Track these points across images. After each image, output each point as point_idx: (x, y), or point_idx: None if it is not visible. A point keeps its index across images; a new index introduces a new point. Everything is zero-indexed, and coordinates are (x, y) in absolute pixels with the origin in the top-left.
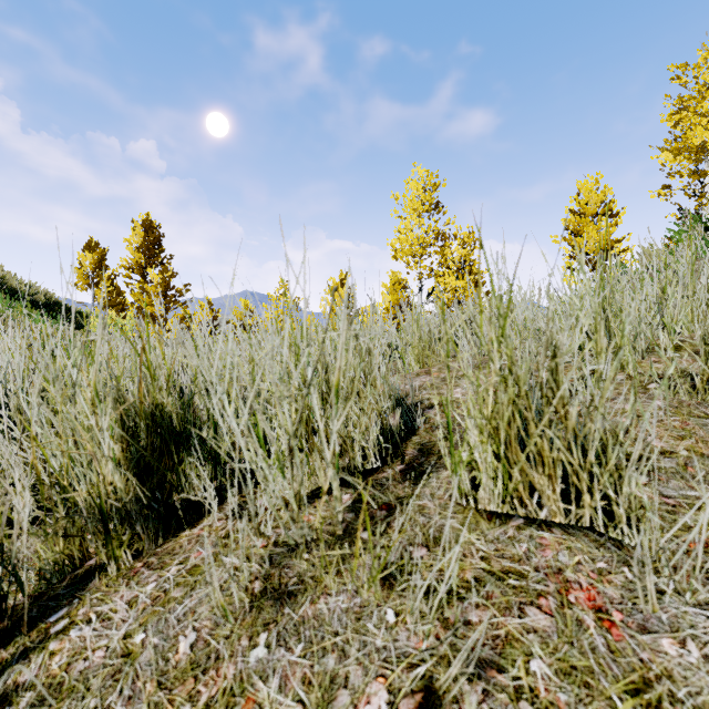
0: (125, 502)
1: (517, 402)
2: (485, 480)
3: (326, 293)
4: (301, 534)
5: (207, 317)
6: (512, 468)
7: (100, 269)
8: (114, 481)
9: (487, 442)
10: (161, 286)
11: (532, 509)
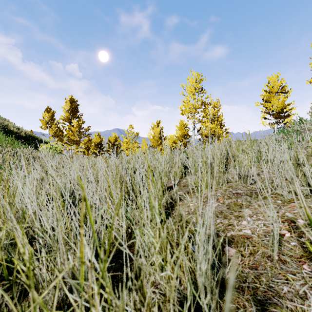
0: None
1: None
2: None
3: (150, 129)
4: None
5: (98, 140)
6: None
7: (51, 120)
8: None
9: None
10: (77, 127)
11: None
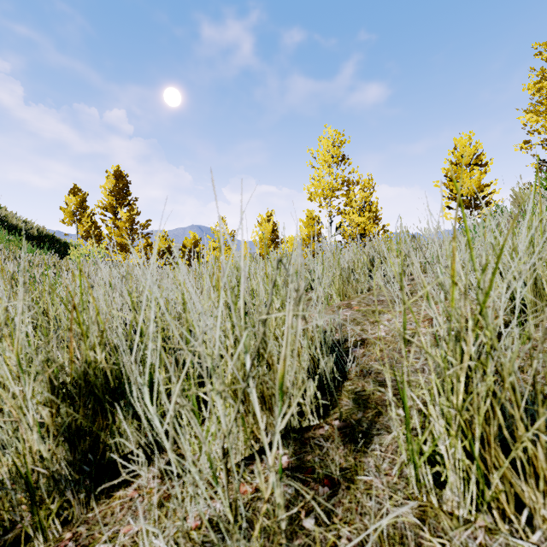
0: (52, 471)
1: (500, 396)
2: (453, 479)
3: (256, 226)
4: (238, 546)
5: (164, 245)
6: (490, 472)
7: (81, 209)
8: (40, 450)
9: (457, 436)
10: (128, 222)
11: (519, 527)
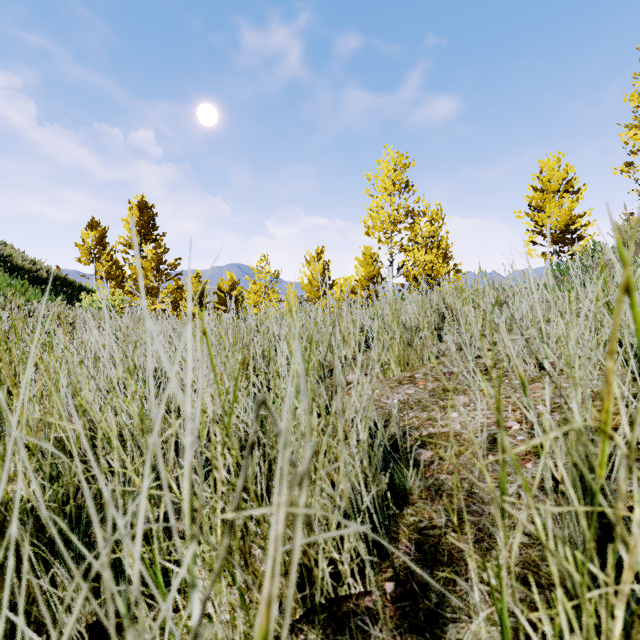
0: None
1: None
2: None
3: (303, 266)
4: None
5: (197, 288)
6: None
7: (101, 246)
8: None
9: None
10: (154, 261)
11: None
